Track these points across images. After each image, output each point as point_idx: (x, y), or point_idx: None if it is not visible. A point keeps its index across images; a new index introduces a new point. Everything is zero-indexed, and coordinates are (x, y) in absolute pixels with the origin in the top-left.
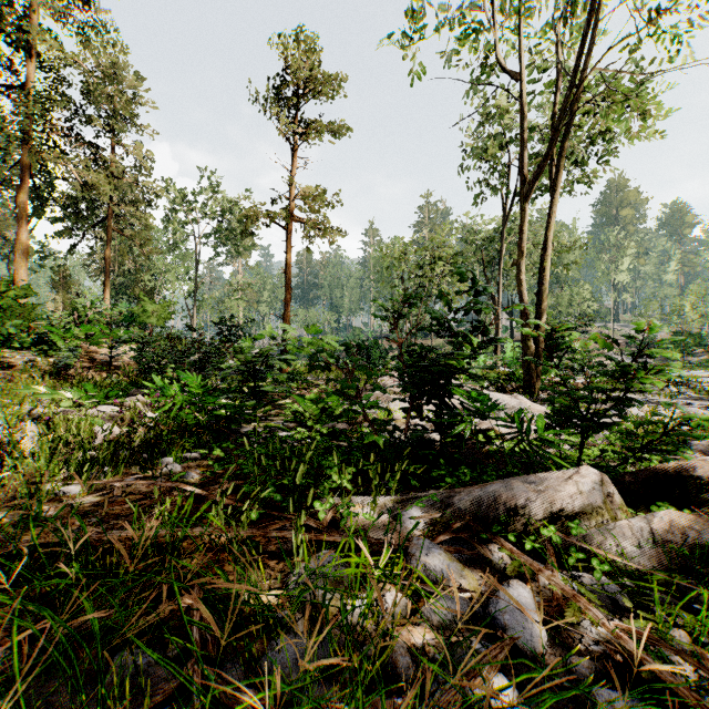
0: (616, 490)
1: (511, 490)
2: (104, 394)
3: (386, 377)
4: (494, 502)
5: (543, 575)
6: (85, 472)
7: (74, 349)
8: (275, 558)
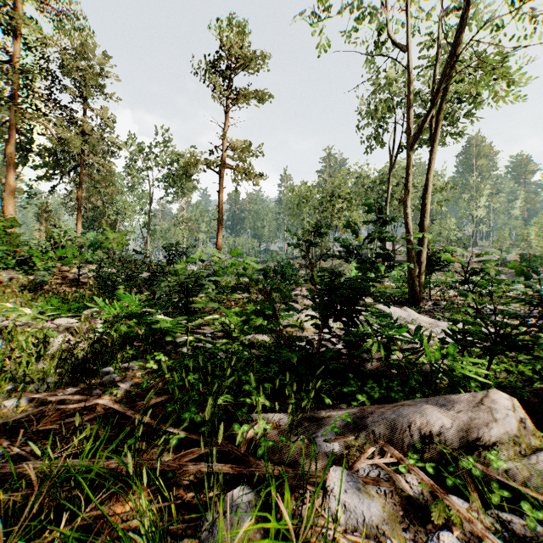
0: (525, 413)
1: (425, 416)
2: (67, 307)
3: (297, 291)
4: (409, 428)
5: (476, 528)
6: (33, 382)
7: (49, 269)
8: (191, 490)
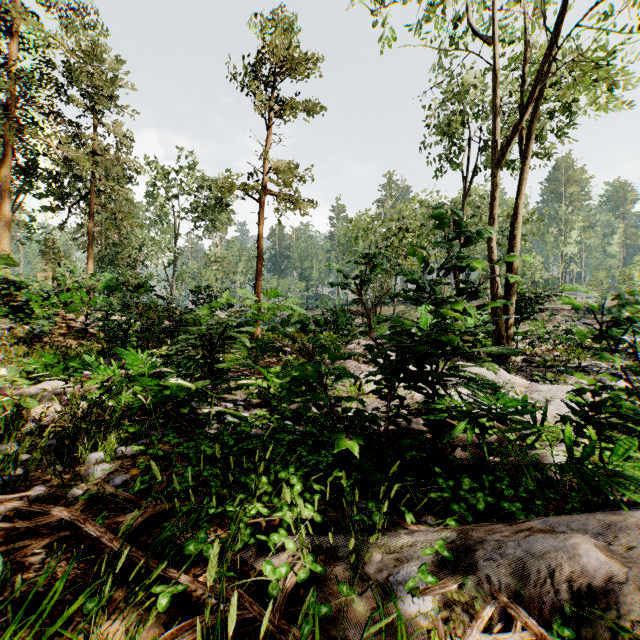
0: None
1: (577, 557)
2: (64, 365)
3: (354, 344)
4: (550, 578)
5: None
6: None
7: (50, 317)
8: None
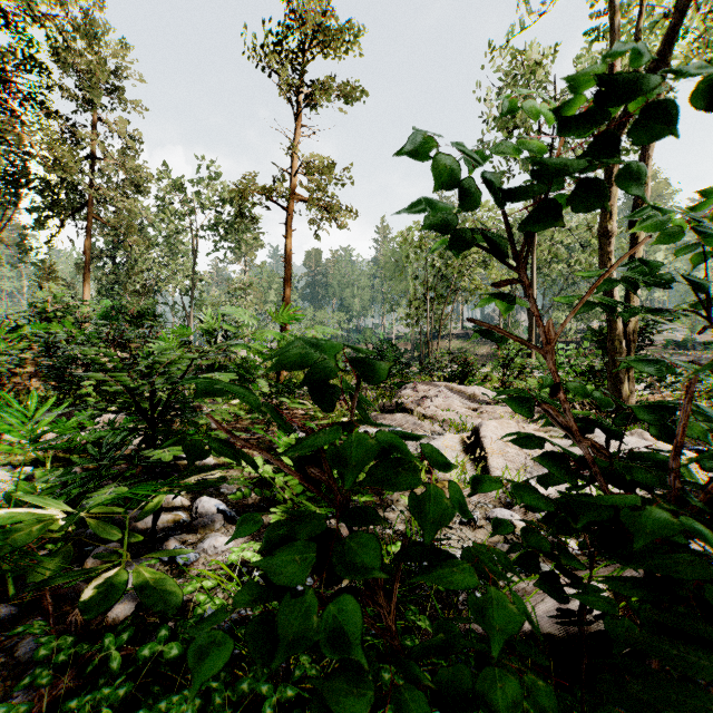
0: None
1: None
2: None
3: (408, 390)
4: None
5: None
6: None
7: (13, 353)
8: None
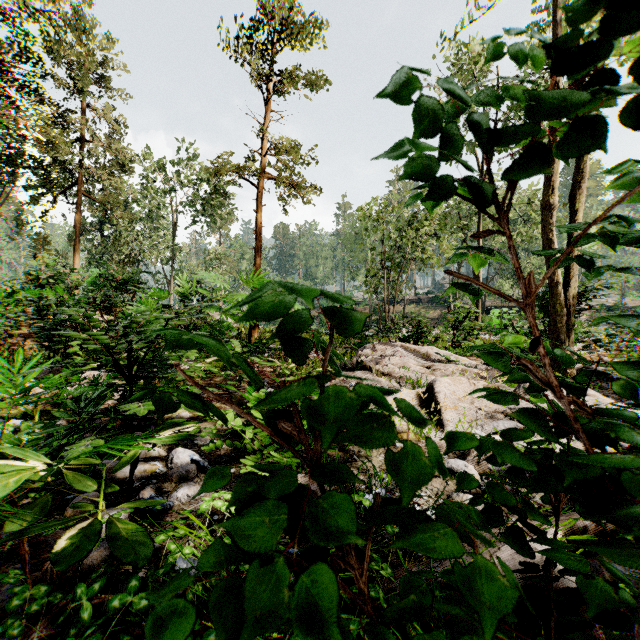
0: None
1: None
2: None
3: (367, 349)
4: None
5: None
6: None
7: (9, 316)
8: None
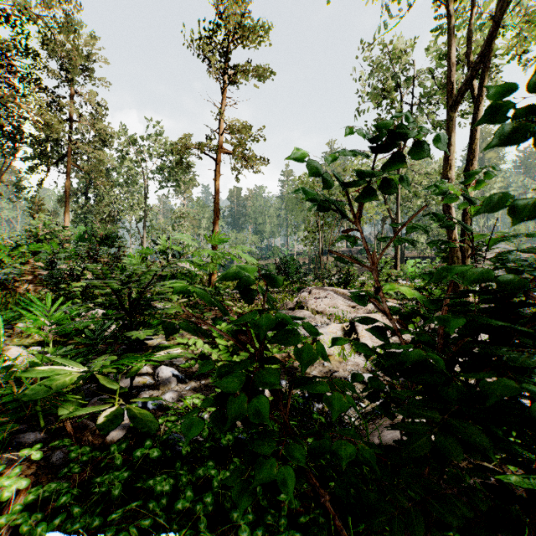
0: None
1: None
2: None
3: (305, 292)
4: None
5: None
6: None
7: (15, 265)
8: None
